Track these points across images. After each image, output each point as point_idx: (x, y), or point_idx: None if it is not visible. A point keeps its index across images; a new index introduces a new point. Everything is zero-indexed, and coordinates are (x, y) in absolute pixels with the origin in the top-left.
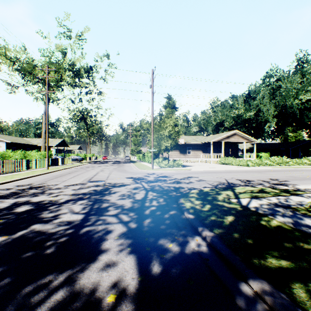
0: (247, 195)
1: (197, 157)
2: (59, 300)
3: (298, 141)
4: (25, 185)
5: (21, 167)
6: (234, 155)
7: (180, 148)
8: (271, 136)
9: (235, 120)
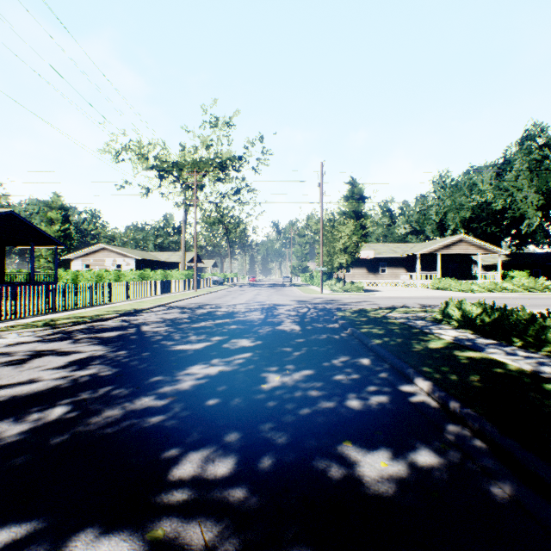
0: (402, 312)
1: (396, 279)
2: (271, 329)
3: None
4: (198, 303)
5: (170, 289)
6: (464, 275)
7: (368, 265)
8: None
9: (476, 212)
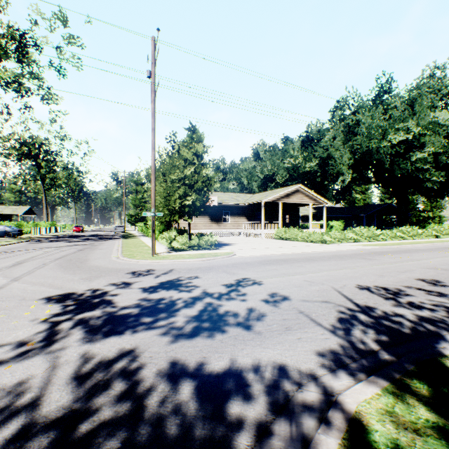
0: None
1: (238, 228)
2: None
3: (372, 205)
4: None
5: None
6: (294, 225)
7: (211, 213)
8: (336, 197)
9: (290, 172)
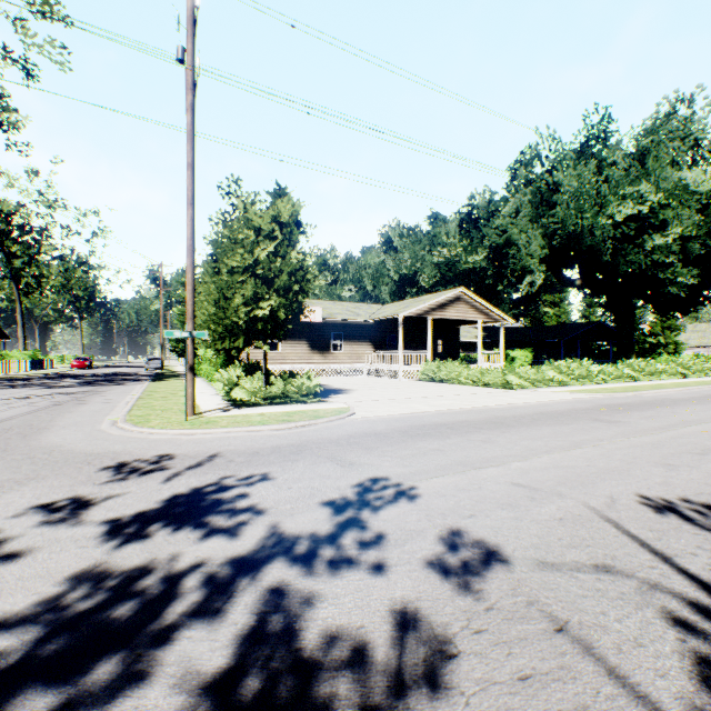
0: None
1: (358, 362)
2: None
3: (574, 324)
4: None
5: None
6: (450, 356)
7: (312, 336)
8: (515, 312)
9: (443, 271)
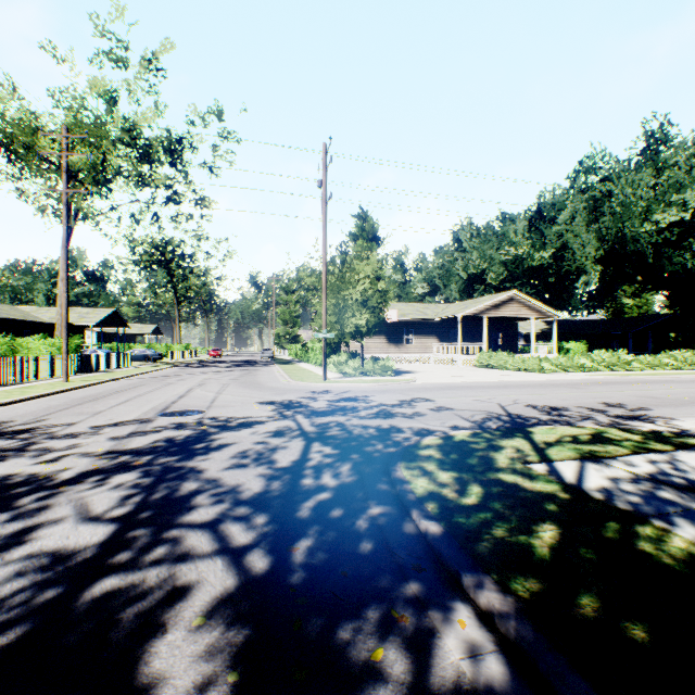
0: (568, 450)
1: (426, 352)
2: None
3: (646, 317)
4: None
5: None
6: (509, 348)
7: (388, 332)
8: (588, 305)
9: (510, 269)
